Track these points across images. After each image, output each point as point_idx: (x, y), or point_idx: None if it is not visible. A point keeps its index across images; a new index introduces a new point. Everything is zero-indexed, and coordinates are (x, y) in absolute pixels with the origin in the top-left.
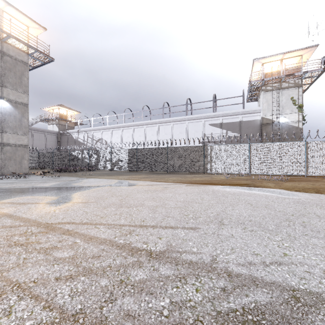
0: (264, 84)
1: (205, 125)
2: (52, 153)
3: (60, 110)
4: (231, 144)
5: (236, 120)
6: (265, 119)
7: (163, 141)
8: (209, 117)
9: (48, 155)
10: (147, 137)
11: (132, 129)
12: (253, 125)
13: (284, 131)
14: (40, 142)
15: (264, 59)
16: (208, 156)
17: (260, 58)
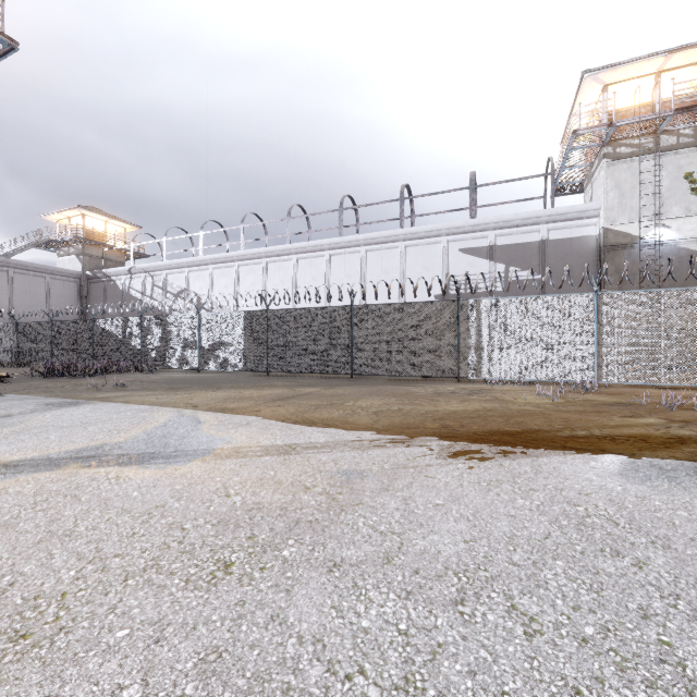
0: (609, 140)
1: (451, 251)
2: (50, 323)
3: (87, 220)
4: (540, 296)
5: (533, 237)
6: (614, 232)
7: (340, 290)
8: (462, 231)
9: (40, 329)
10: (299, 284)
11: (262, 265)
12: (578, 250)
13: (665, 264)
14: (32, 298)
15: (612, 72)
16: (472, 330)
17: (602, 68)
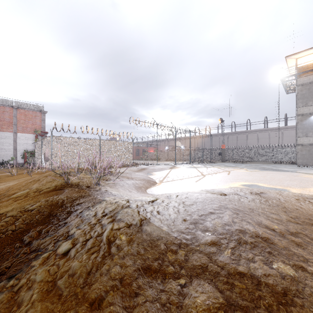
0: None
1: None
2: None
3: None
4: None
5: None
6: None
7: None
8: None
9: None
10: None
11: None
12: None
13: None
14: None
15: None
16: None
17: None
